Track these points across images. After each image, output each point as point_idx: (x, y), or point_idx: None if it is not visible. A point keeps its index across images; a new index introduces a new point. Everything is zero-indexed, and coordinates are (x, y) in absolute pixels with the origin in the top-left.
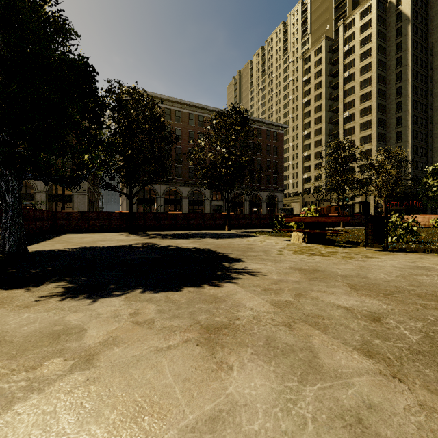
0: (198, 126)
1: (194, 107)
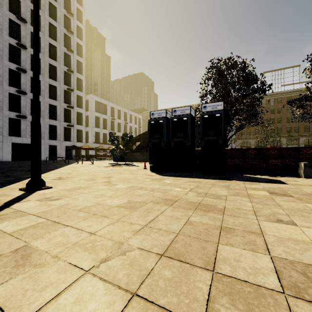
0: (276, 104)
1: (273, 94)
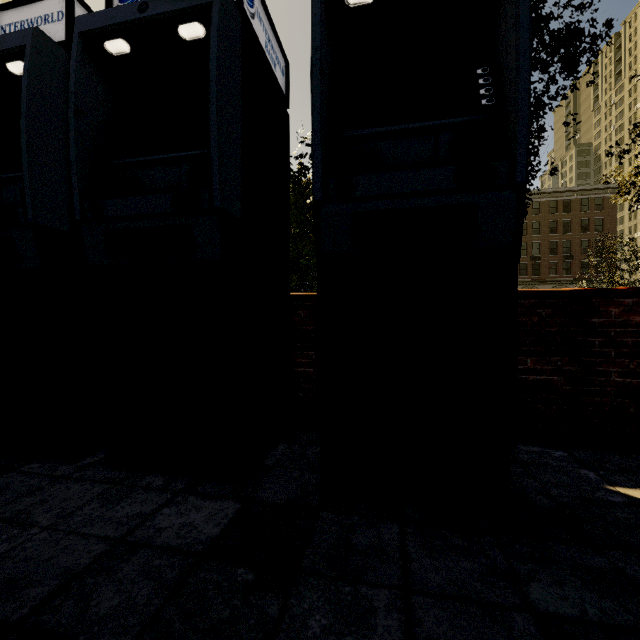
0: None
1: None
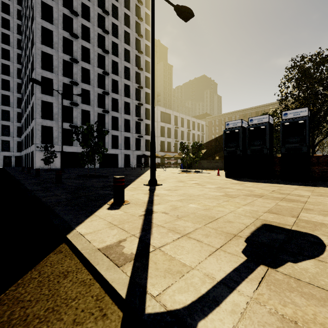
0: None
1: None
